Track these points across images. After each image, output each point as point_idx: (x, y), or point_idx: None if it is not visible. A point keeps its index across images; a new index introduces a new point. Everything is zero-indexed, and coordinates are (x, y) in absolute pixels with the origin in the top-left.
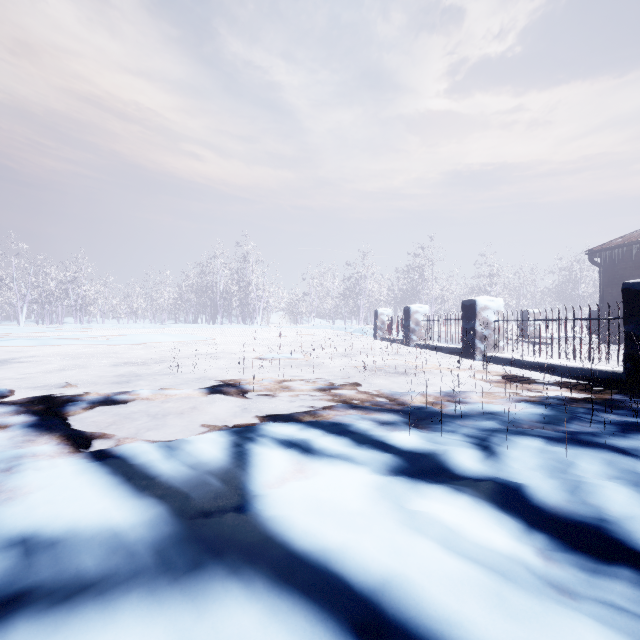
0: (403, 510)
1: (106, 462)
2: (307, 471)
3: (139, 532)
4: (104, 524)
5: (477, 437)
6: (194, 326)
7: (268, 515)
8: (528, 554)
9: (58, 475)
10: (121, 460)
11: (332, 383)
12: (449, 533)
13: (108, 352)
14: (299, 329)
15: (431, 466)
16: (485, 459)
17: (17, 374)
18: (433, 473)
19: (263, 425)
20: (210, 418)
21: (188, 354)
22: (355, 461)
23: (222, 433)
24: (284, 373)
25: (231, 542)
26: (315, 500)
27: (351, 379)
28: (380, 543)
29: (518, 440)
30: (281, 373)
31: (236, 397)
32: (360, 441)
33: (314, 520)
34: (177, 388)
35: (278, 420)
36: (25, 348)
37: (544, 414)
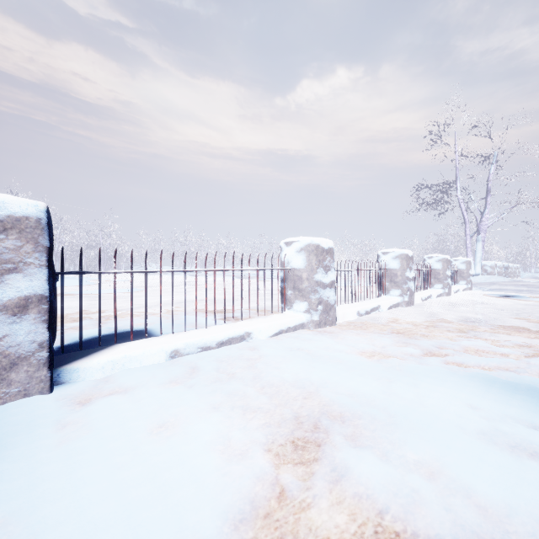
0: None
1: None
2: None
3: None
4: None
5: None
6: None
7: None
8: None
9: None
10: None
11: None
12: None
13: None
14: None
15: None
16: None
17: None
18: None
19: None
20: None
21: None
22: None
23: None
24: None
25: None
26: None
27: None
28: None
29: None
30: None
31: None
32: None
33: None
34: None
35: None
36: None
37: None
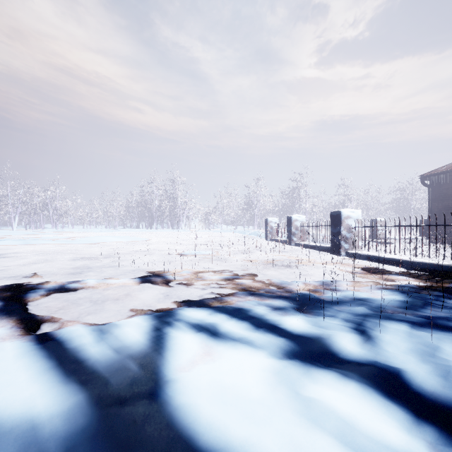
0: (299, 398)
1: (45, 346)
2: (214, 354)
3: (55, 425)
4: (26, 414)
5: (353, 322)
6: (137, 230)
7: (177, 404)
8: (422, 451)
9: (1, 359)
10: (58, 344)
11: (235, 274)
12: (344, 426)
13: (72, 249)
14: (211, 232)
15: (318, 350)
16: (363, 343)
17: (0, 266)
18: (320, 357)
19: (180, 310)
20: (139, 303)
21: (130, 251)
22: (254, 345)
23: (146, 318)
24: (199, 266)
25: (139, 437)
26: (220, 387)
27: (249, 271)
28: (280, 440)
29: (387, 325)
30: (197, 266)
31: (161, 285)
32: (258, 325)
33: (218, 410)
34: (117, 278)
35: (192, 305)
36: (12, 246)
37: (402, 301)
